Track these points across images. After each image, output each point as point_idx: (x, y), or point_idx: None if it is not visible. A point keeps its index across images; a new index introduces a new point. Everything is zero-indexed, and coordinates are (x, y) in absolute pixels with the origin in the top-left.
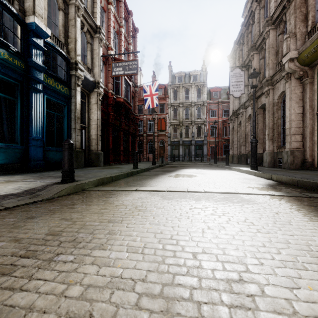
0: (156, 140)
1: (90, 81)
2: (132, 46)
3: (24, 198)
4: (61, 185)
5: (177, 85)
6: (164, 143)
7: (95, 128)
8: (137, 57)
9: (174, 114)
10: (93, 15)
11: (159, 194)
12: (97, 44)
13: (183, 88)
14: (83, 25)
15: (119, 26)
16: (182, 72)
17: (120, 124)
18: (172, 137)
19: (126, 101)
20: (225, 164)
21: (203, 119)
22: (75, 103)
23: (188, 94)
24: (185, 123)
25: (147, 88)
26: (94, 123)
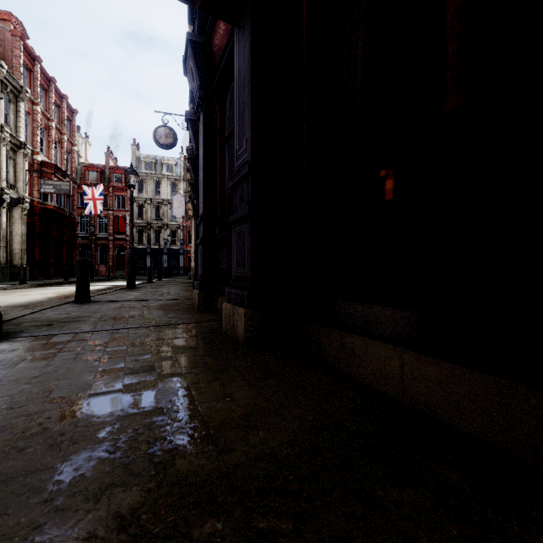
0: (112, 246)
1: (14, 199)
2: (68, 132)
3: (11, 288)
4: (23, 284)
5: (144, 174)
6: (124, 250)
7: (20, 243)
8: (76, 145)
9: (139, 211)
10: (17, 129)
11: (70, 286)
12: (22, 159)
13: (152, 179)
14: (6, 146)
15: (47, 119)
16: (152, 157)
17: (50, 233)
18: (137, 243)
19: (59, 207)
20: (164, 277)
21: (179, 222)
22: (1, 223)
23: (159, 188)
24: (154, 226)
25: (89, 191)
26: (18, 238)
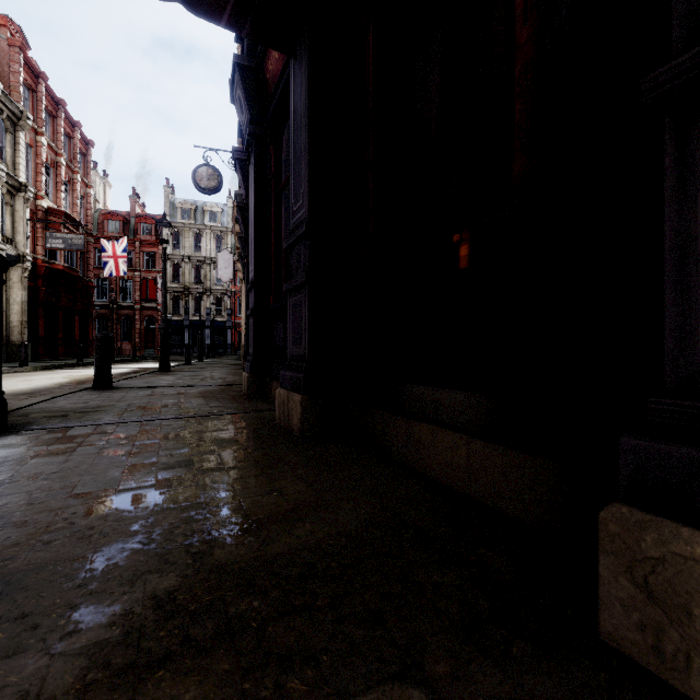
0: (139, 318)
1: (12, 256)
2: (81, 170)
3: (8, 371)
4: (25, 367)
5: (180, 224)
6: (154, 323)
7: (19, 313)
8: (92, 186)
9: (174, 272)
10: (15, 166)
11: (86, 369)
12: (22, 205)
13: (191, 231)
14: (1, 188)
15: (55, 154)
16: (190, 202)
17: (59, 301)
18: (171, 313)
19: (70, 267)
20: (206, 358)
21: (226, 286)
22: None
23: (200, 242)
24: (194, 291)
25: (109, 246)
26: (17, 306)
